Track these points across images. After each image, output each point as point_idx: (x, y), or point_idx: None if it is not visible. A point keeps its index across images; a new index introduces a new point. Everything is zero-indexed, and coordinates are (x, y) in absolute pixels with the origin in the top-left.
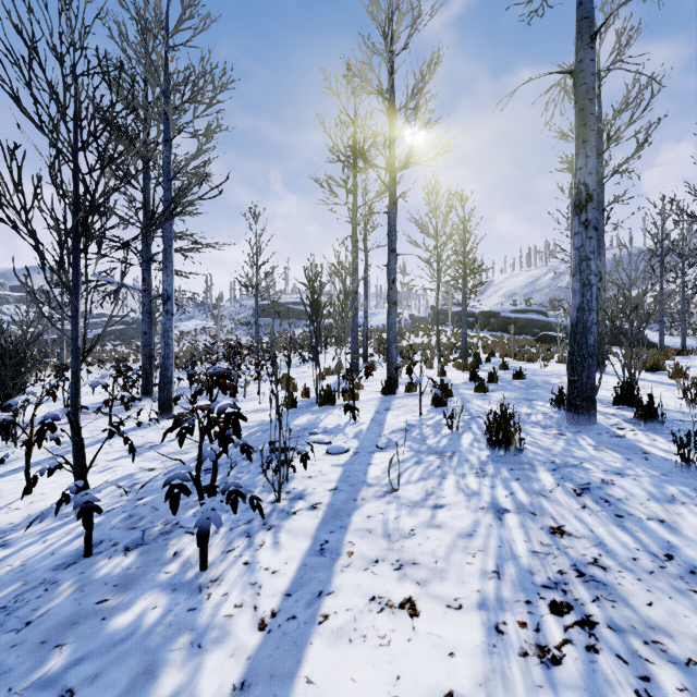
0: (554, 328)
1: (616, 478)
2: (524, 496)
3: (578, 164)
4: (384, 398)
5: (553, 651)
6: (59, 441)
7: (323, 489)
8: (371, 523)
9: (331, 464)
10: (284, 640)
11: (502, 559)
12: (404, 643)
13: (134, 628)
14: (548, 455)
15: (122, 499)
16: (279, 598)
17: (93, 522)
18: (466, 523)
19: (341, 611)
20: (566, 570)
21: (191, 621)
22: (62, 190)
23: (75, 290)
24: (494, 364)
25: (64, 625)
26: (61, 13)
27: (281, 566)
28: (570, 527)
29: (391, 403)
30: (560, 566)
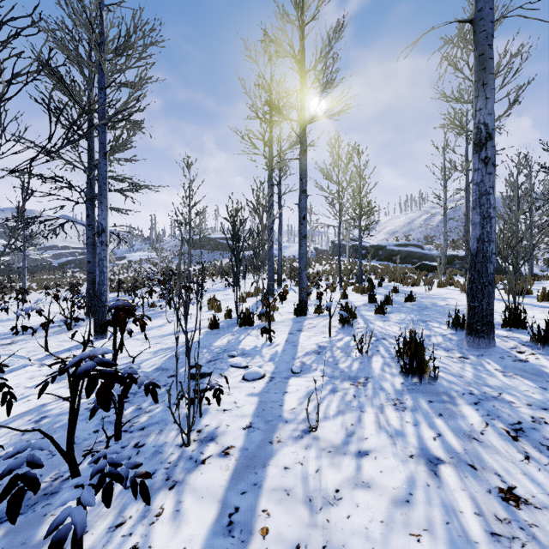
0: (429, 258)
1: (547, 415)
2: (454, 438)
3: (478, 106)
4: (297, 318)
5: None
6: None
7: (237, 427)
8: (289, 478)
9: (247, 393)
10: None
11: (456, 547)
12: None
13: None
14: (463, 384)
15: (22, 439)
16: None
17: None
18: (398, 480)
19: None
20: None
21: None
22: None
23: None
24: (386, 288)
25: None
26: None
27: None
28: (522, 490)
29: (303, 324)
30: None
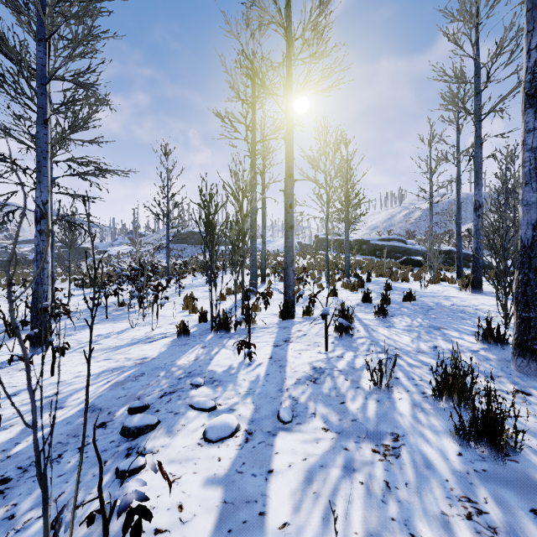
0: (413, 253)
1: None
2: None
3: (534, 42)
4: (283, 323)
5: None
6: None
7: None
8: None
9: (205, 476)
10: None
11: None
12: None
13: None
14: None
15: None
16: None
17: None
18: None
19: None
20: None
21: None
22: None
23: None
24: (375, 283)
25: None
26: None
27: None
28: None
29: (290, 331)
30: None
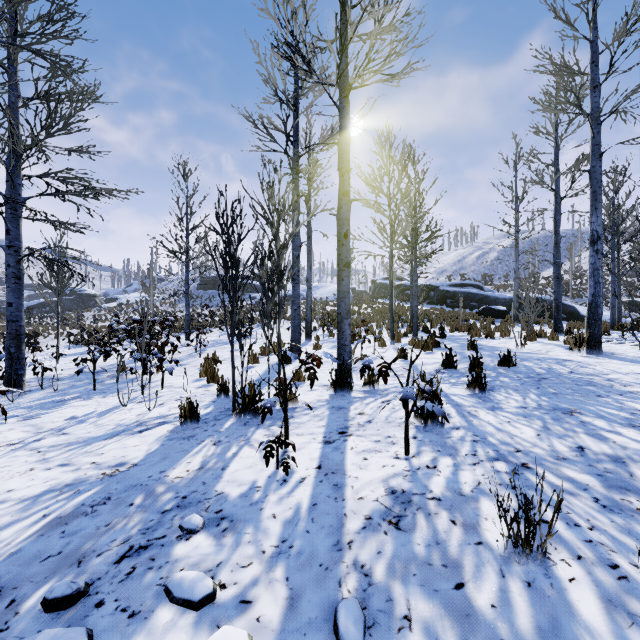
0: (492, 301)
1: None
2: None
3: None
4: (336, 400)
5: None
6: None
7: None
8: None
9: None
10: None
11: None
12: None
13: None
14: None
15: None
16: None
17: None
18: None
19: None
20: None
21: None
22: None
23: None
24: (452, 340)
25: None
26: None
27: None
28: None
29: (347, 414)
30: None
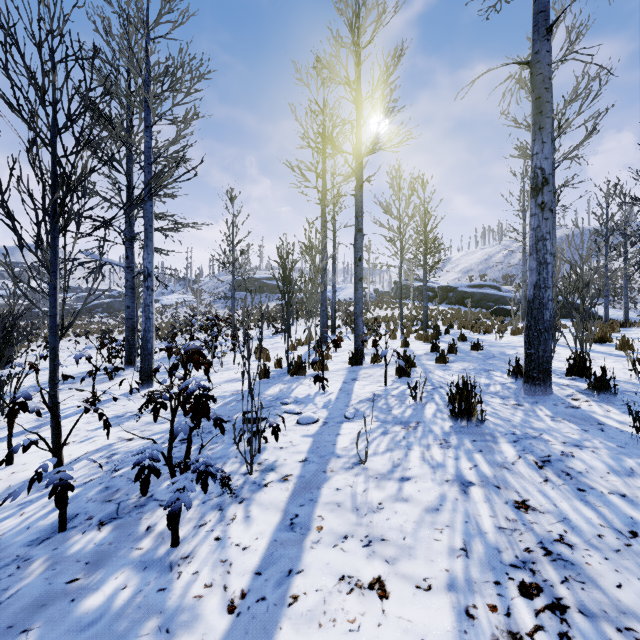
0: (507, 301)
1: (576, 450)
2: (487, 468)
3: (535, 150)
4: (352, 368)
5: (526, 639)
6: (40, 413)
7: (294, 460)
8: (340, 496)
9: (301, 434)
10: (253, 625)
11: (469, 535)
12: (374, 628)
13: (102, 611)
14: (508, 426)
15: (100, 470)
16: (249, 577)
17: (67, 497)
18: (432, 496)
19: (310, 592)
20: (533, 547)
21: (160, 602)
22: (40, 171)
23: (53, 269)
24: (453, 335)
25: (33, 607)
26: (40, 1)
27: (252, 542)
28: (534, 501)
29: (358, 373)
30: (527, 544)
